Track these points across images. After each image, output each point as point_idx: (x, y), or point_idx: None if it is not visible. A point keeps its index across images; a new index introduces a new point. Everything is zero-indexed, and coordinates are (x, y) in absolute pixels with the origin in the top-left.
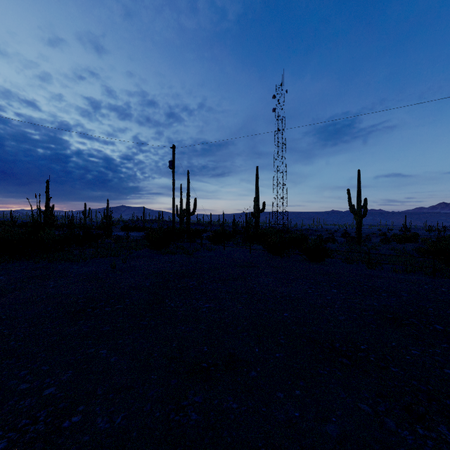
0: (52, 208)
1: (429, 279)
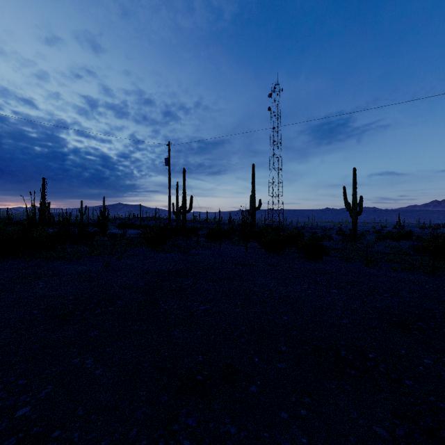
0: (48, 206)
1: (429, 278)
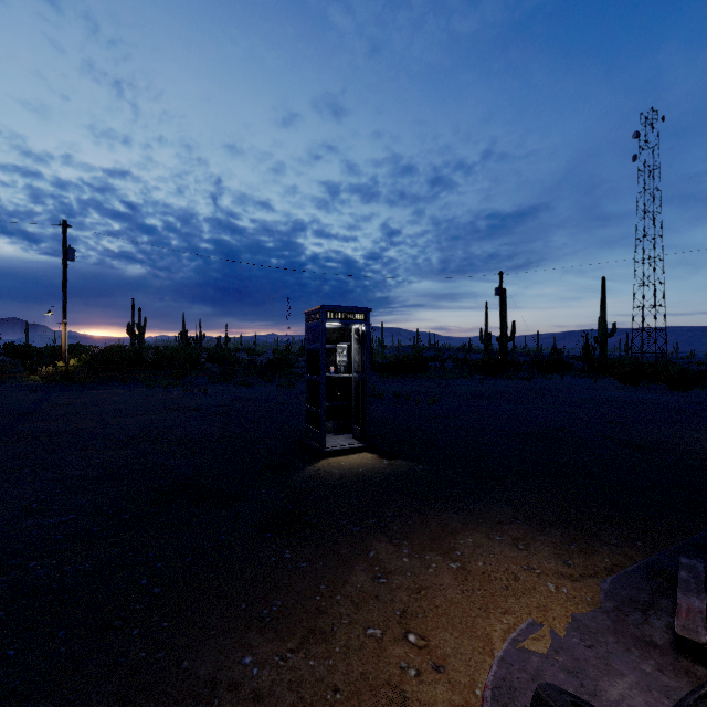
0: None
1: None
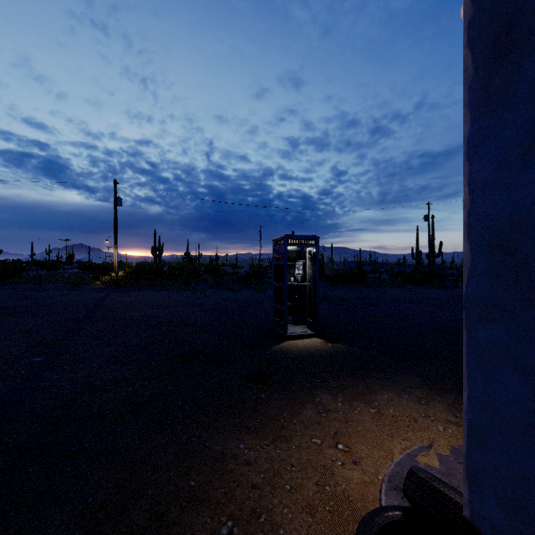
0: None
1: None
